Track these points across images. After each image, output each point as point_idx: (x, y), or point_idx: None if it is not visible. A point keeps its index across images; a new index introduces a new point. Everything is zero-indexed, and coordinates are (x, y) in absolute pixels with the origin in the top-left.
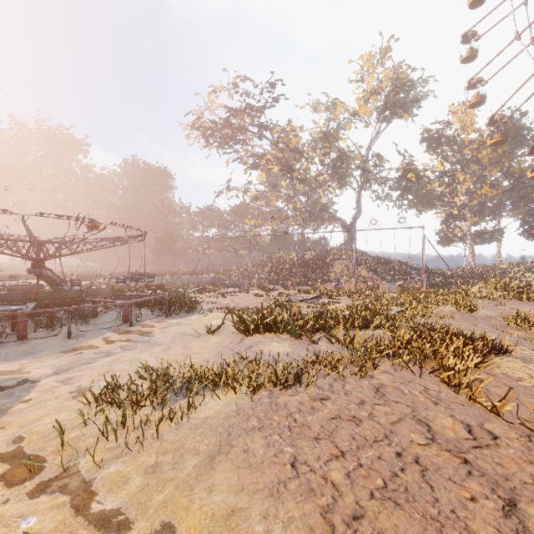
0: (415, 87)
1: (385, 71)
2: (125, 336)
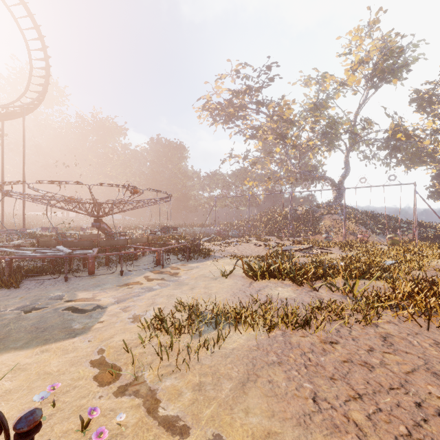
0: (404, 52)
1: (373, 41)
2: (160, 276)
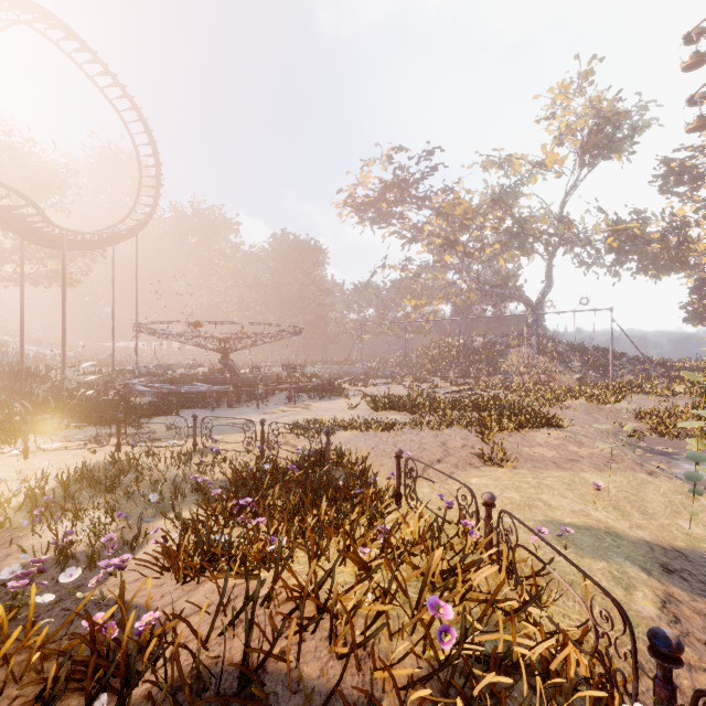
0: (629, 117)
1: (584, 102)
2: (293, 409)
